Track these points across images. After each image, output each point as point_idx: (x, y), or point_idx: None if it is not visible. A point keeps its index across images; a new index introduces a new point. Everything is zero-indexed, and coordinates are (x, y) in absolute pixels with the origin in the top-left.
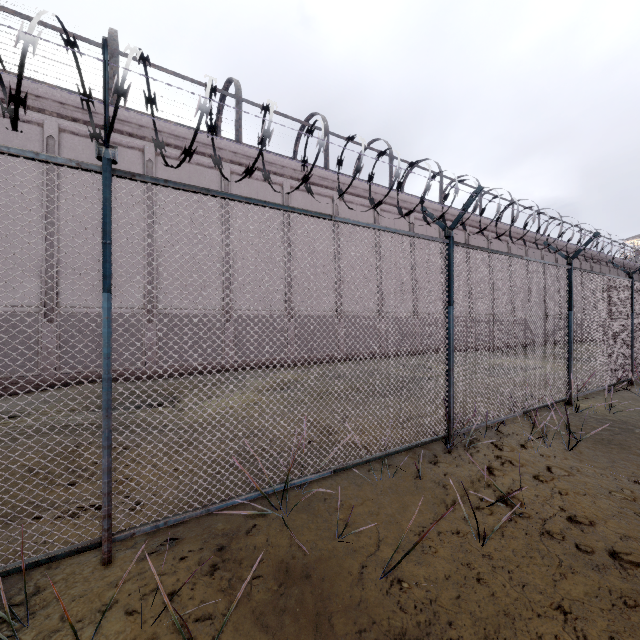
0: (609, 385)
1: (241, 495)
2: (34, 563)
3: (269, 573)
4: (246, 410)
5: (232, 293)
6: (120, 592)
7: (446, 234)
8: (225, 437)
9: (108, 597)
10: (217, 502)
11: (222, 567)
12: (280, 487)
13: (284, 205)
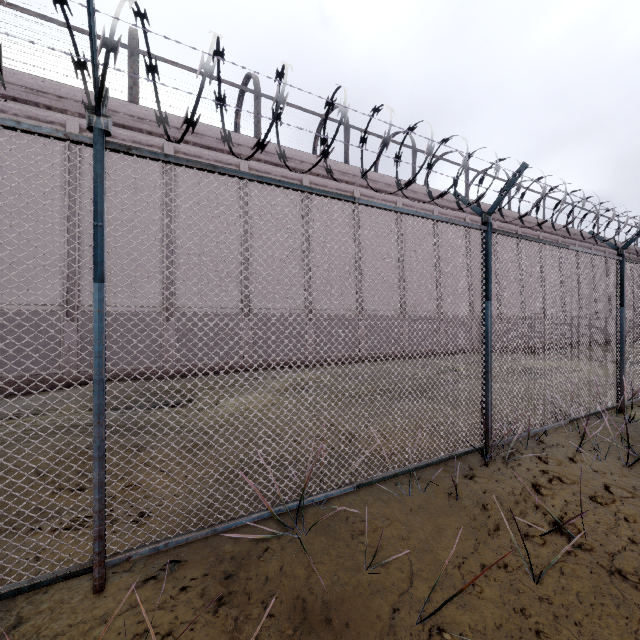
0: None
1: (252, 513)
2: (15, 591)
3: (282, 612)
4: (258, 417)
5: (250, 291)
6: (108, 631)
7: (483, 220)
8: (240, 441)
9: (94, 637)
10: (225, 521)
11: (228, 602)
12: (296, 504)
13: (301, 185)
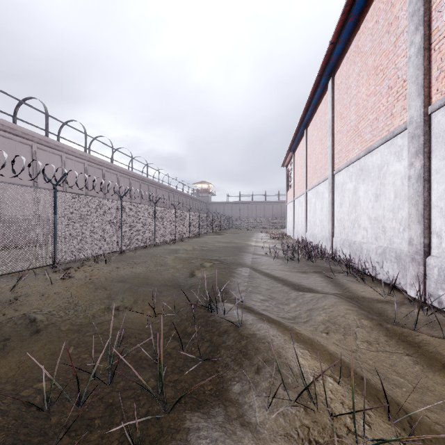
0: (143, 246)
1: None
2: None
3: None
4: None
5: None
6: None
7: (53, 187)
8: None
9: None
10: None
11: None
12: None
13: None
